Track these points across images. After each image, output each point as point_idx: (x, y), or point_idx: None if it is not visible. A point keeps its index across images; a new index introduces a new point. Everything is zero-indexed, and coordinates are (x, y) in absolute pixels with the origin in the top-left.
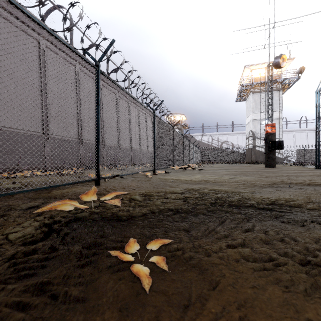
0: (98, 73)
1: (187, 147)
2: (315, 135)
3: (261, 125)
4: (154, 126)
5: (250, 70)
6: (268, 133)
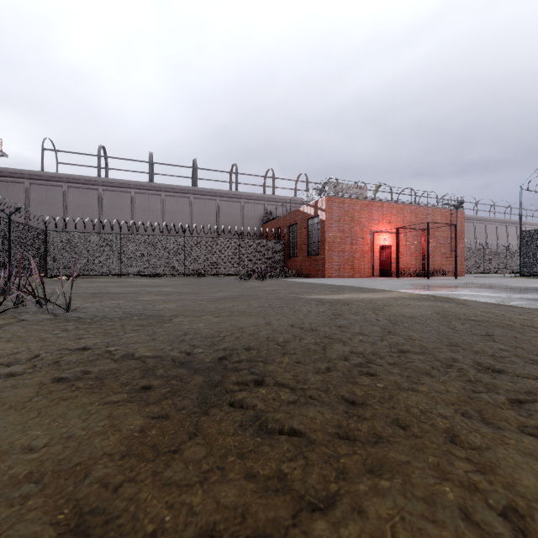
0: None
1: None
2: None
3: None
4: None
5: None
6: None
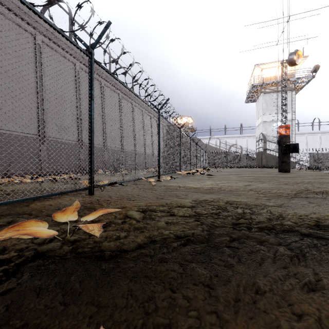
0: (92, 62)
1: (195, 150)
2: (328, 137)
3: (272, 127)
4: (158, 127)
5: (260, 70)
6: (281, 135)
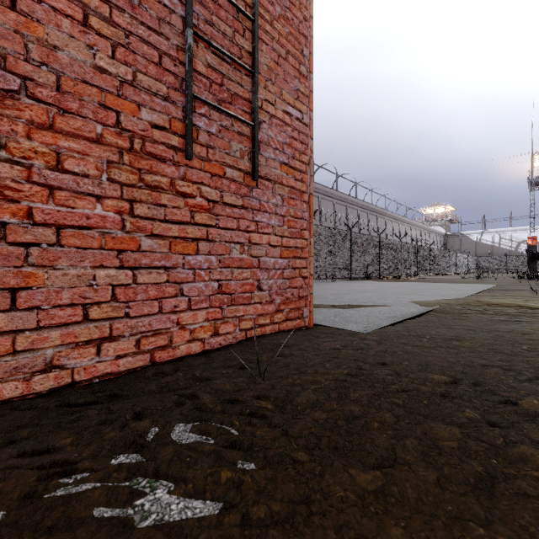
0: (401, 243)
1: (446, 257)
2: None
3: None
4: (417, 251)
5: None
6: (528, 245)
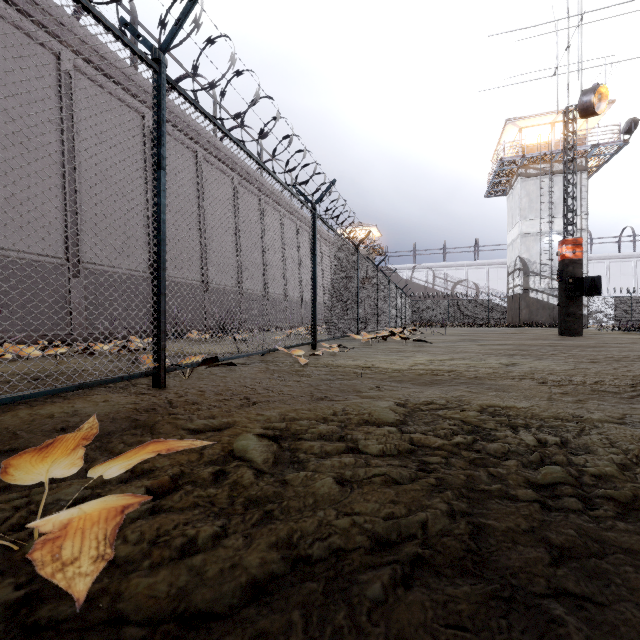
0: (160, 82)
1: (386, 291)
2: None
3: (541, 246)
4: (313, 240)
5: (517, 130)
6: (565, 259)
